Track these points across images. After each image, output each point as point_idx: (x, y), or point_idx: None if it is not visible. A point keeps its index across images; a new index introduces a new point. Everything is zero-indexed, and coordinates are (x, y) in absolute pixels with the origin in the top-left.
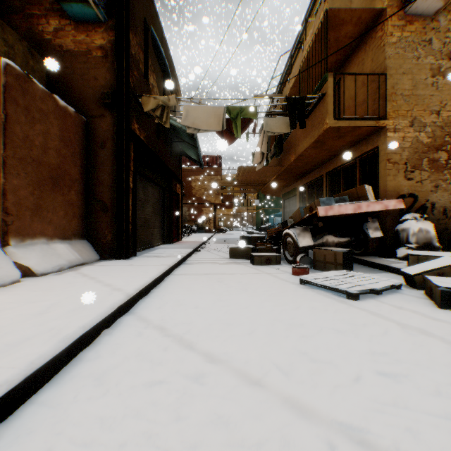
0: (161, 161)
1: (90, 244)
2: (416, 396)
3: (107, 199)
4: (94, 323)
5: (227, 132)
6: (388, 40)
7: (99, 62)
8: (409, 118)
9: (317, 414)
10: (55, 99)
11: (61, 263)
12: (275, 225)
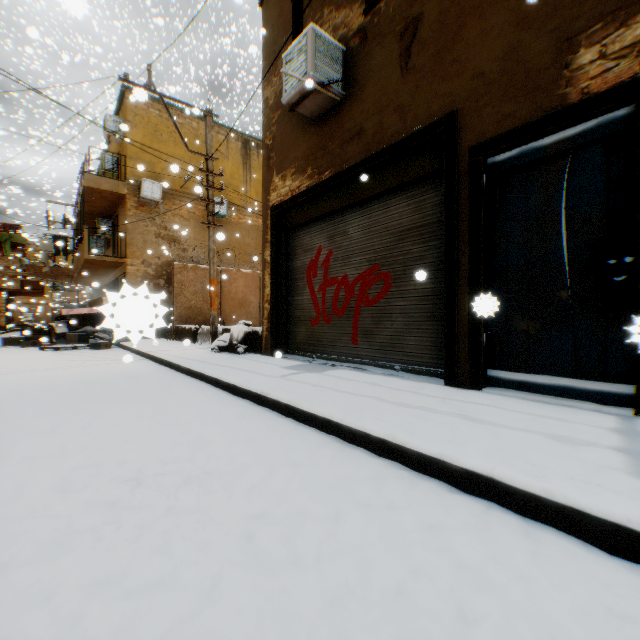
0: None
1: None
2: (29, 357)
3: None
4: None
5: (2, 246)
6: (129, 213)
7: None
8: (143, 259)
9: None
10: None
11: None
12: None
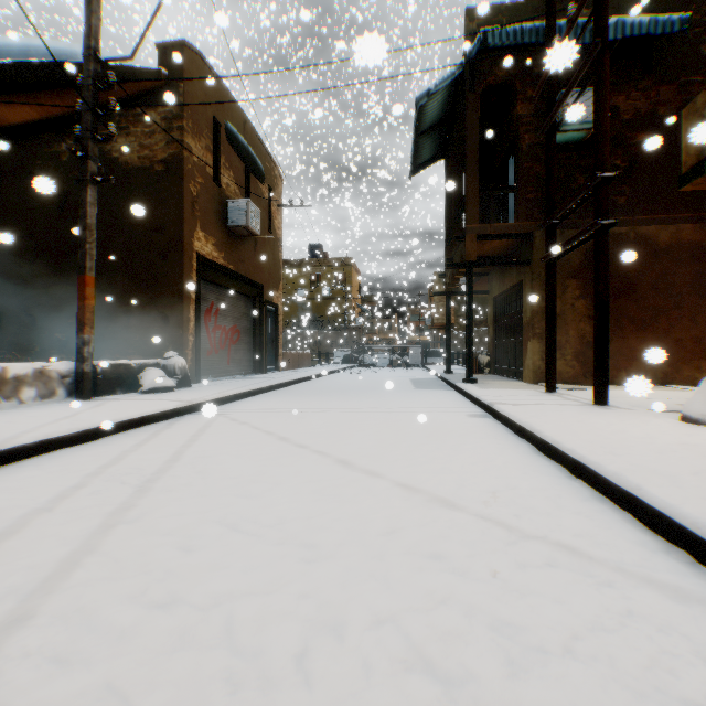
0: None
1: None
2: (284, 472)
3: None
4: (649, 500)
5: None
6: None
7: None
8: None
9: (365, 471)
10: None
11: None
12: None
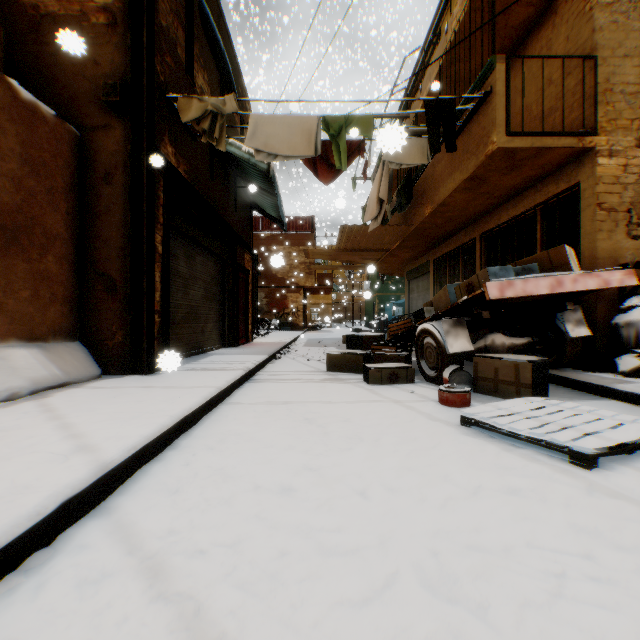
0: (218, 215)
1: (86, 348)
2: None
3: (116, 271)
4: None
5: (323, 164)
6: None
7: (102, 34)
8: (635, 133)
9: None
10: (10, 86)
11: (14, 386)
12: (393, 319)
